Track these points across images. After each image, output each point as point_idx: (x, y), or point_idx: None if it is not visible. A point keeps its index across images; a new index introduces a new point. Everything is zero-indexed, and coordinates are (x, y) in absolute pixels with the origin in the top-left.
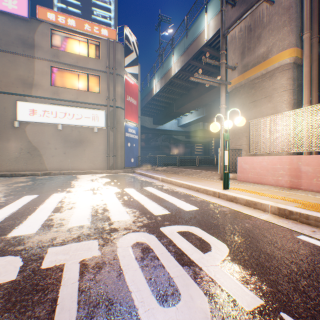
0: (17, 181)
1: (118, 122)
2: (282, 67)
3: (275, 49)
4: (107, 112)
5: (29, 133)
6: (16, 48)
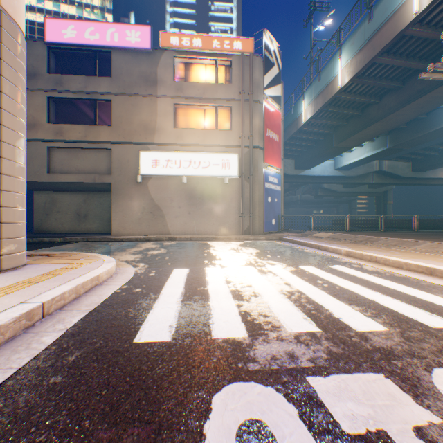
0: (146, 247)
1: (255, 168)
2: None
3: None
4: (240, 156)
5: (151, 189)
6: (138, 89)
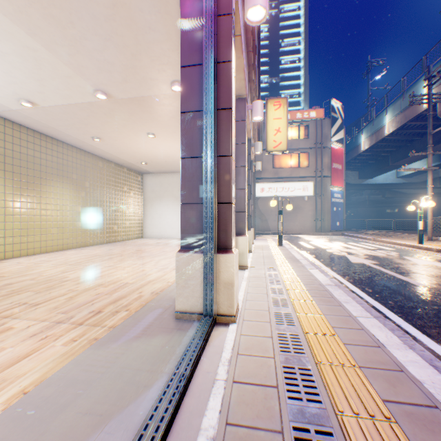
0: (268, 236)
1: (324, 190)
2: None
3: None
4: (314, 182)
5: (259, 205)
6: None
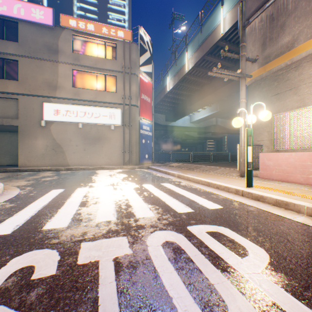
0: (44, 175)
1: (133, 120)
2: (311, 56)
3: (302, 37)
4: (123, 110)
5: (53, 132)
6: (42, 55)
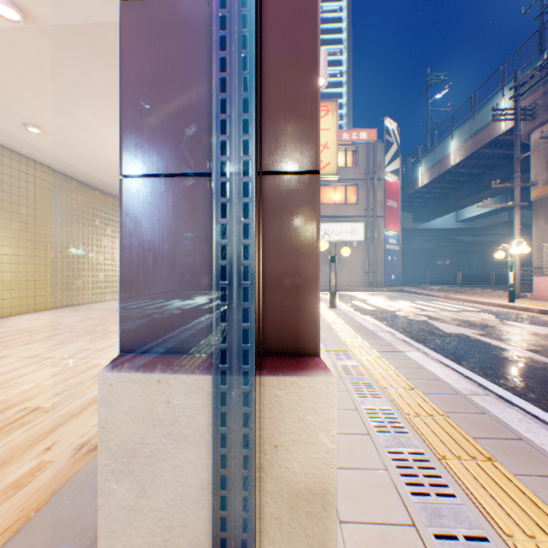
0: None
1: (377, 234)
2: None
3: None
4: (365, 224)
5: None
6: None
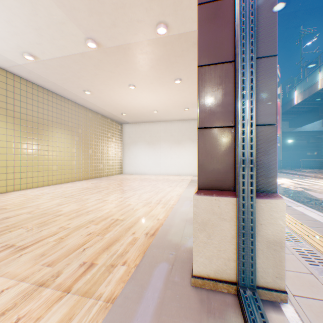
0: None
1: None
2: None
3: None
4: None
5: None
6: None
